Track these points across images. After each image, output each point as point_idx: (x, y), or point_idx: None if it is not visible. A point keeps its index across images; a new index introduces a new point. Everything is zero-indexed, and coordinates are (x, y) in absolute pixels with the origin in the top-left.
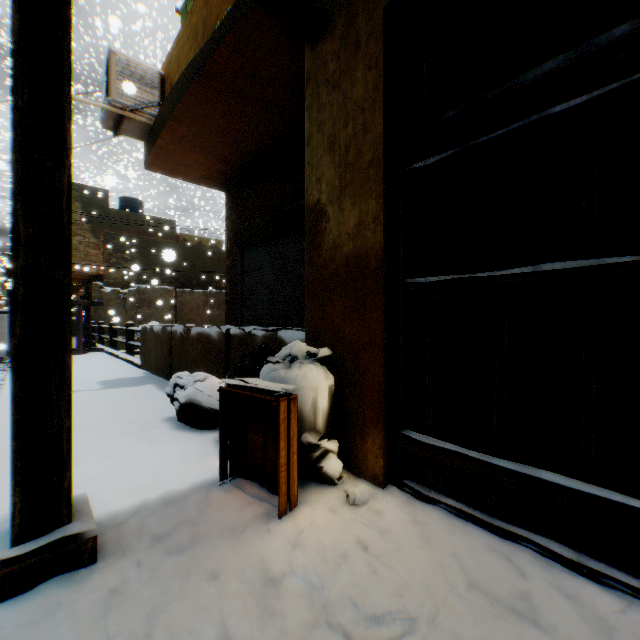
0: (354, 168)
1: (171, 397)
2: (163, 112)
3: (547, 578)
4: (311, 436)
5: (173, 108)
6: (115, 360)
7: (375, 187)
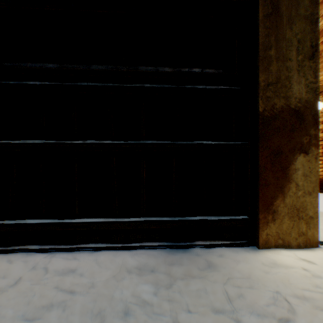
0: None
1: None
2: None
3: (23, 259)
4: None
5: None
6: None
7: None
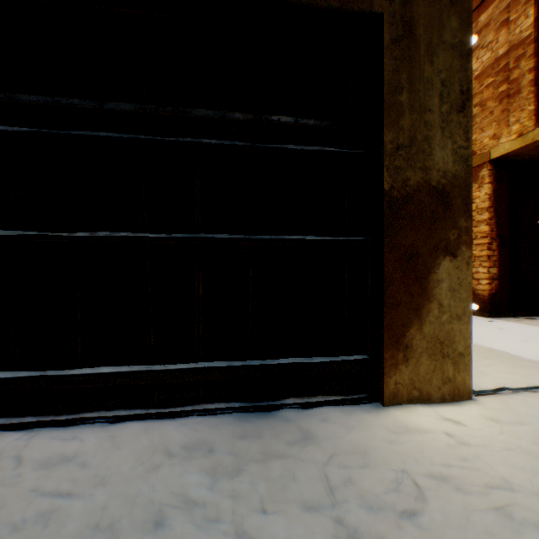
0: None
1: None
2: None
3: None
4: None
5: None
6: None
7: None
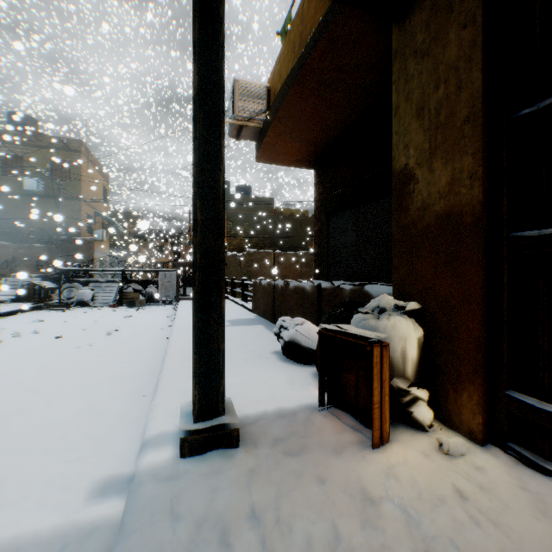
0: (445, 128)
1: (277, 335)
2: (269, 116)
3: None
4: (400, 382)
5: (276, 111)
6: (235, 305)
7: (470, 143)
